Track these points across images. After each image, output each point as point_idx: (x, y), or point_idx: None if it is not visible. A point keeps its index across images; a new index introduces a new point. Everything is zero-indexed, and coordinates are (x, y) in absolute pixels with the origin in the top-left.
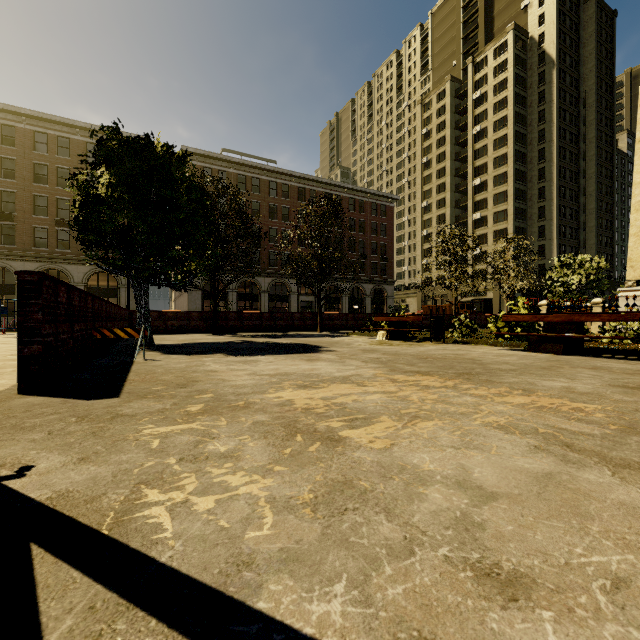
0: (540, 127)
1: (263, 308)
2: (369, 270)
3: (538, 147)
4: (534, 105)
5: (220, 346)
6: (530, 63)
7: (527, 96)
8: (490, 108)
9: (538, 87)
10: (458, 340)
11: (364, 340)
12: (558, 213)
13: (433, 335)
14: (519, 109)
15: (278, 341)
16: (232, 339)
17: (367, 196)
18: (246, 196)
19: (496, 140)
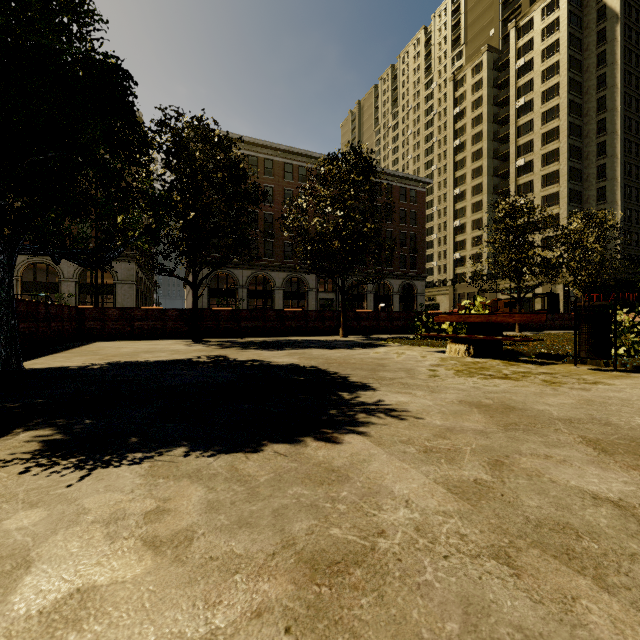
0: (599, 94)
1: (277, 307)
2: (397, 264)
3: (597, 118)
4: (592, 69)
5: (133, 378)
6: (586, 21)
7: (583, 60)
8: (537, 77)
9: (597, 48)
10: (638, 363)
11: (426, 357)
12: (623, 194)
13: (588, 353)
14: (573, 75)
15: (272, 359)
16: (201, 352)
17: (395, 180)
18: (258, 180)
19: (544, 113)
